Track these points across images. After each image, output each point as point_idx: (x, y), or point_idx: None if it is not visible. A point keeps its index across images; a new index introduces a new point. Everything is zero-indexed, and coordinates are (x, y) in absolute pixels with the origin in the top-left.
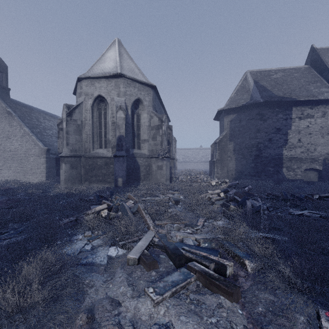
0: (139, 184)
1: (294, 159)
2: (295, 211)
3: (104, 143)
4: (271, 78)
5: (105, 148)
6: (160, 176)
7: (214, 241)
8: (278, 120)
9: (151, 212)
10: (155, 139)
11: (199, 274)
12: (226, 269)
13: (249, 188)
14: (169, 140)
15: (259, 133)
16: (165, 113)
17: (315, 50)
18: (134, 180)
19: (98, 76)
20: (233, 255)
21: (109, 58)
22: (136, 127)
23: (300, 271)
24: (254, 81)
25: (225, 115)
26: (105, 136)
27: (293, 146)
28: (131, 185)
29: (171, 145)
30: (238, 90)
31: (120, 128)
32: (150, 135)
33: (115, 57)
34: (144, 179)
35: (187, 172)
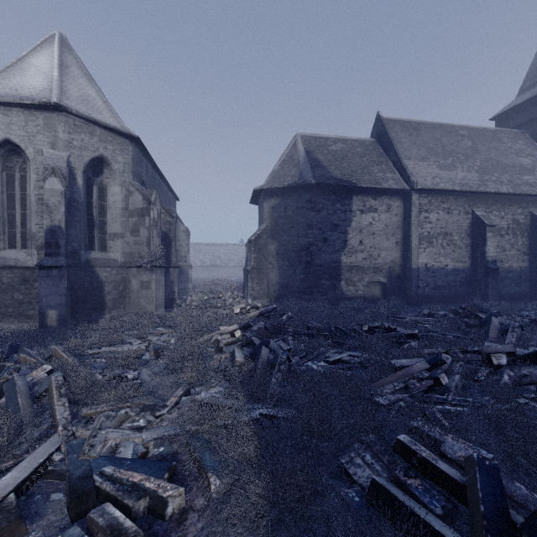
0: (101, 317)
1: (355, 268)
2: (333, 354)
3: (21, 239)
4: (328, 150)
5: (24, 248)
6: (145, 300)
7: (176, 440)
8: (335, 211)
9: (84, 386)
10: (137, 233)
11: (102, 534)
12: (167, 504)
13: (288, 317)
14: (170, 235)
15: (311, 230)
16: (166, 186)
17: (381, 120)
18: (91, 310)
19: (4, 101)
20: (199, 464)
21: (35, 69)
22: (97, 209)
23: (272, 490)
24: (305, 151)
25: (265, 199)
26: (22, 225)
27: (354, 250)
28: (80, 322)
29: (174, 244)
30: (284, 162)
31: (52, 211)
32: (127, 226)
33: (51, 69)
34: (114, 307)
35: (212, 286)
